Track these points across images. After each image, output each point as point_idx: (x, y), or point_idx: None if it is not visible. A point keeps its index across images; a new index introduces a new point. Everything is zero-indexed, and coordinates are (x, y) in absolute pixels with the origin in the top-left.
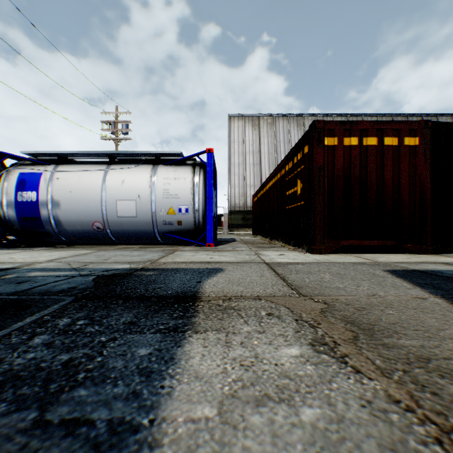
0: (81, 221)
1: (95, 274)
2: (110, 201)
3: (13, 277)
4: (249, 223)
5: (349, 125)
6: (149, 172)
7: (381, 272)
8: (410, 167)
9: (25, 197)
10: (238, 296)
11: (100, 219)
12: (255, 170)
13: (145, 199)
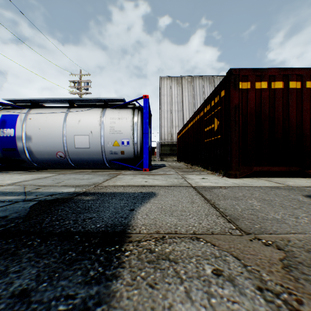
0: (48, 151)
1: (39, 199)
2: (69, 136)
3: None
4: (175, 153)
5: (259, 72)
6: (99, 113)
7: (304, 198)
8: (310, 106)
9: (5, 133)
10: (172, 234)
11: (62, 150)
12: (179, 115)
13: (96, 134)
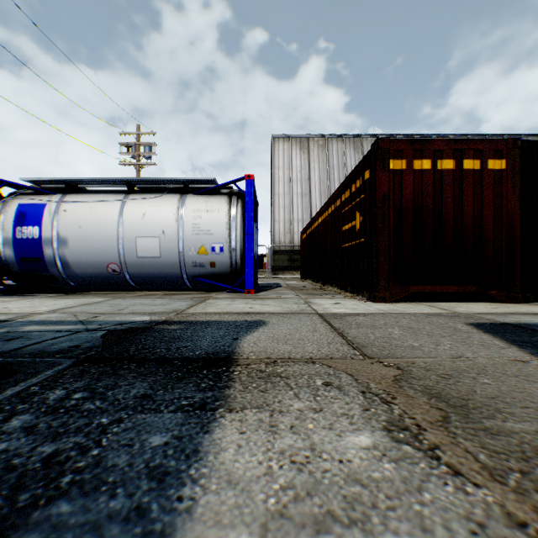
0: (93, 263)
1: (106, 328)
2: (129, 238)
3: (3, 332)
4: (296, 265)
5: (420, 145)
6: (176, 203)
7: (464, 326)
8: (494, 196)
9: (25, 233)
10: (285, 359)
11: (117, 260)
12: (303, 202)
13: (171, 235)
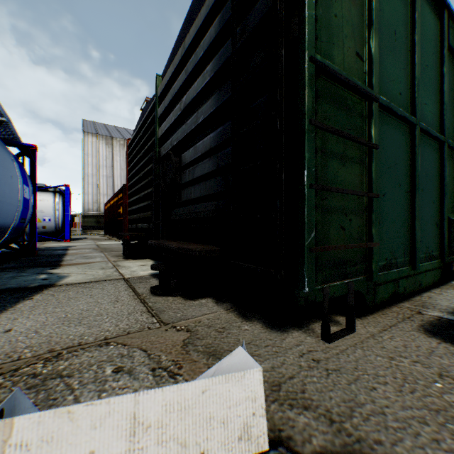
0: None
1: None
2: None
3: None
4: (103, 225)
5: None
6: None
7: None
8: None
9: None
10: (81, 248)
11: None
12: (108, 182)
13: None
